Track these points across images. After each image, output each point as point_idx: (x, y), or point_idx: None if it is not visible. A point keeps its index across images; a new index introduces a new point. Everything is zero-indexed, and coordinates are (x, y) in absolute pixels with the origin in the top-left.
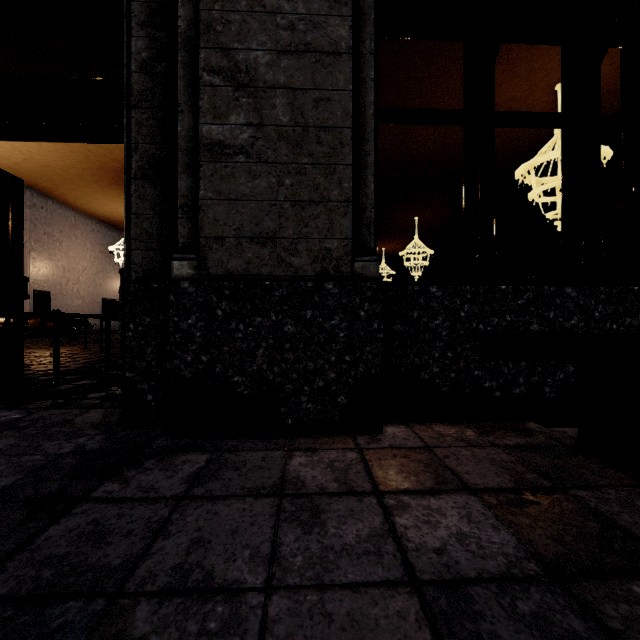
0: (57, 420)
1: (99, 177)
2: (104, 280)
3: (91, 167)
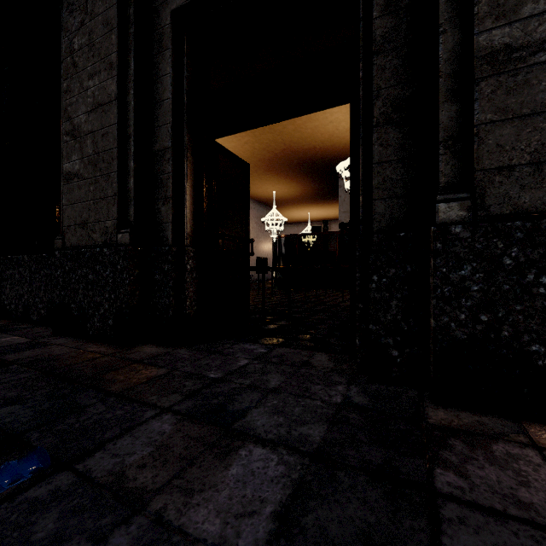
0: (297, 360)
1: (258, 167)
2: (257, 244)
3: (254, 161)
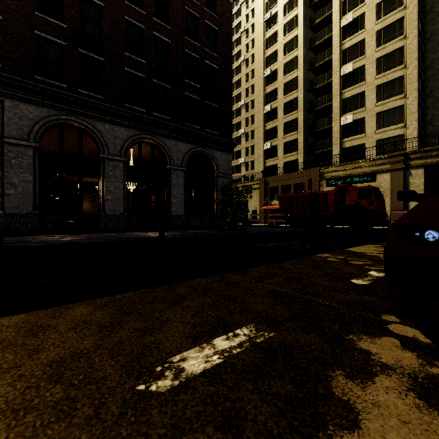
0: None
1: None
2: None
3: None
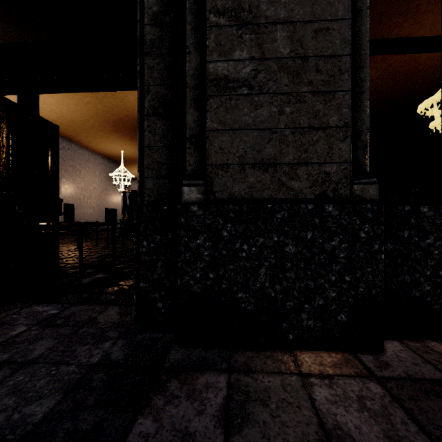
0: (84, 318)
1: (104, 127)
2: (106, 196)
3: (99, 120)
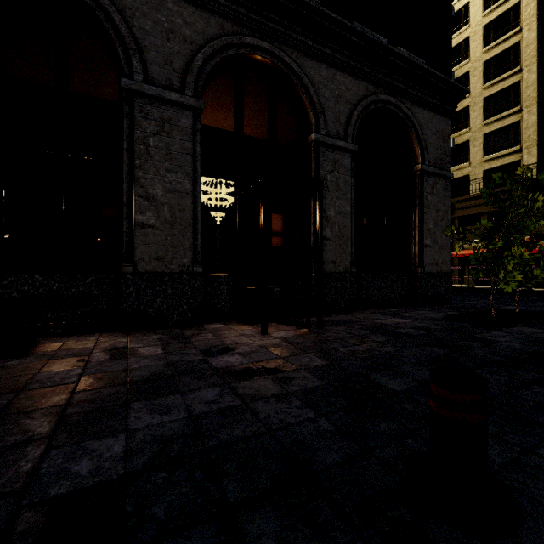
0: None
1: None
2: None
3: None
